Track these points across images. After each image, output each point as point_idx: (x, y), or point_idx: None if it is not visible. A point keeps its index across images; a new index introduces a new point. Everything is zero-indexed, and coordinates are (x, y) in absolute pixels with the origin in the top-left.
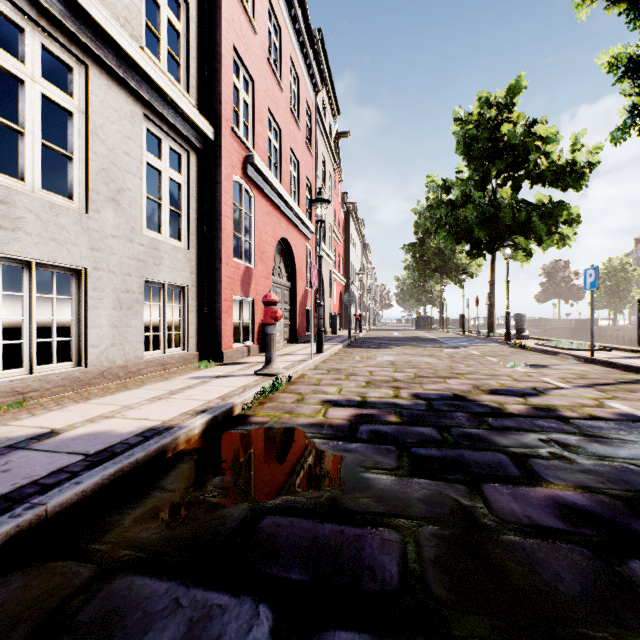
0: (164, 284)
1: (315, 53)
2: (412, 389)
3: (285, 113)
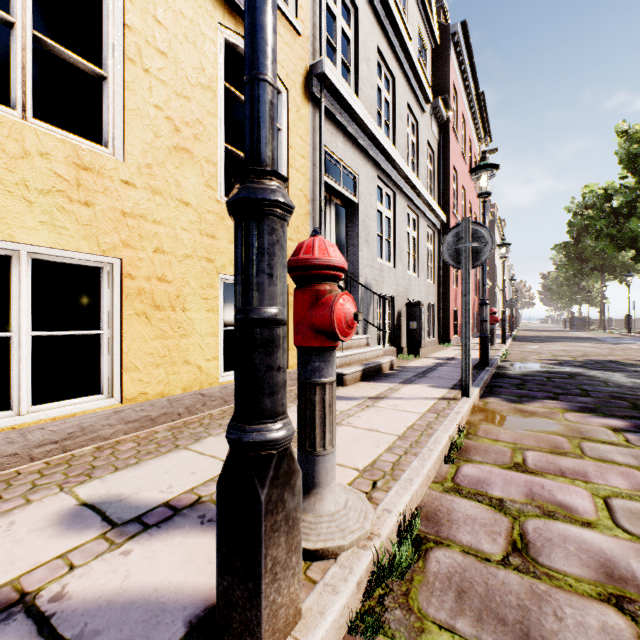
0: (428, 304)
1: (483, 119)
2: (583, 358)
3: (466, 177)
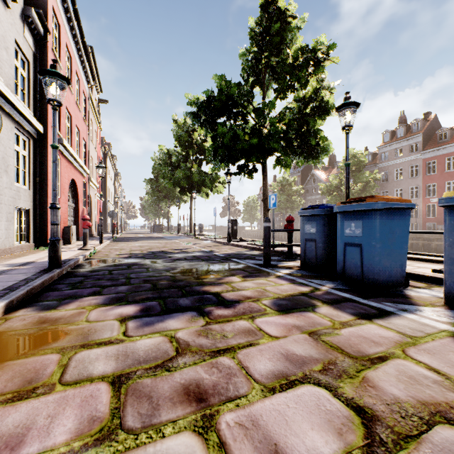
0: (20, 208)
1: (90, 67)
2: (148, 251)
3: (74, 105)
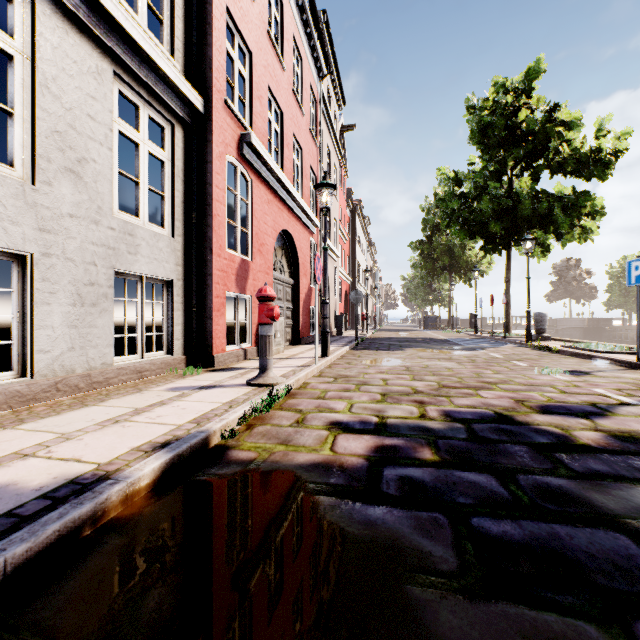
0: (142, 277)
1: (320, 33)
2: (440, 405)
3: (287, 94)
